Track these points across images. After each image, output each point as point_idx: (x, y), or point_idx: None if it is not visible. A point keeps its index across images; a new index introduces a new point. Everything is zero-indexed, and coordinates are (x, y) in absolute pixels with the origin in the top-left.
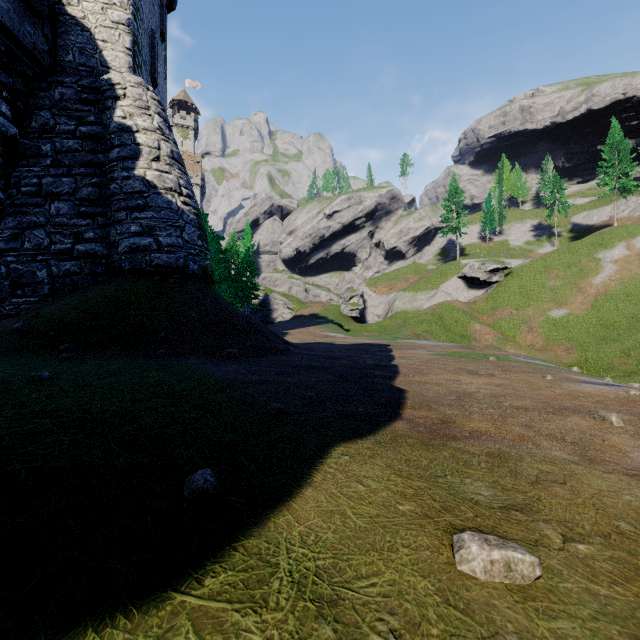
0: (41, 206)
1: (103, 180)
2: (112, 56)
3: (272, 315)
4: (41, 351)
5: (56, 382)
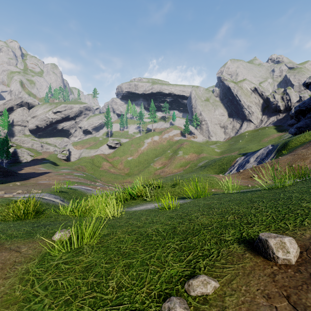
0: None
1: None
2: None
3: (20, 159)
4: None
5: None
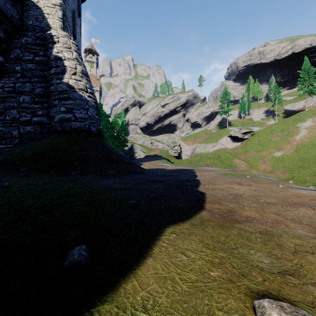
0: (15, 98)
1: (47, 84)
2: (52, 22)
3: (135, 155)
4: (10, 172)
5: (11, 188)
